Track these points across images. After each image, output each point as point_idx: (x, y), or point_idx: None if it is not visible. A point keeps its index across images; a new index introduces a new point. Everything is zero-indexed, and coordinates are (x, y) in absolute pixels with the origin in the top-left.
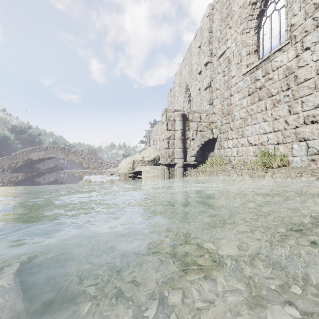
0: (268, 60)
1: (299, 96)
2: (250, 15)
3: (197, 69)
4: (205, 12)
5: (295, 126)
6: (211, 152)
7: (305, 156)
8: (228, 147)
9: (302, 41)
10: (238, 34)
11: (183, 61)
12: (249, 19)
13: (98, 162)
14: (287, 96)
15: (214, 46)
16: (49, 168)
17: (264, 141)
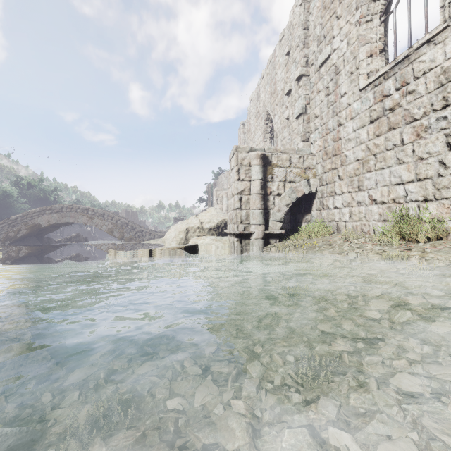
0: (407, 60)
1: None
2: None
3: (284, 88)
4: None
5: None
6: (306, 215)
7: None
8: (335, 207)
9: None
10: (352, 25)
11: (261, 78)
12: None
13: (137, 230)
14: (444, 120)
15: (310, 50)
16: (67, 238)
17: (400, 197)
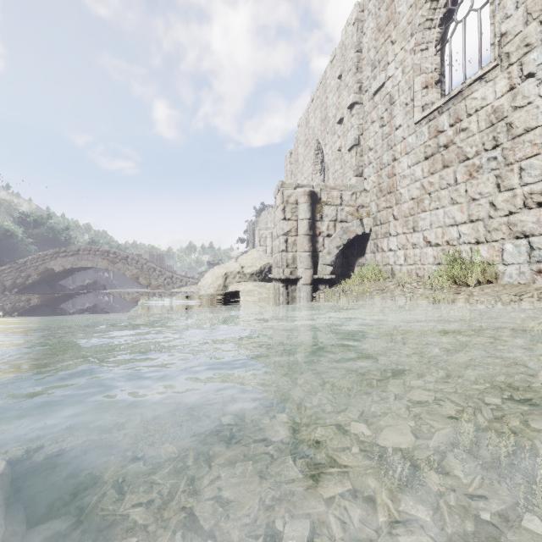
0: (460, 96)
1: (515, 160)
2: (429, 20)
3: (336, 115)
4: (349, 16)
5: (509, 212)
6: (359, 258)
7: (527, 264)
8: (389, 249)
9: (522, 62)
10: (407, 52)
11: (311, 101)
12: (426, 27)
13: (166, 276)
14: (494, 160)
15: (364, 75)
16: (83, 285)
17: (454, 239)
